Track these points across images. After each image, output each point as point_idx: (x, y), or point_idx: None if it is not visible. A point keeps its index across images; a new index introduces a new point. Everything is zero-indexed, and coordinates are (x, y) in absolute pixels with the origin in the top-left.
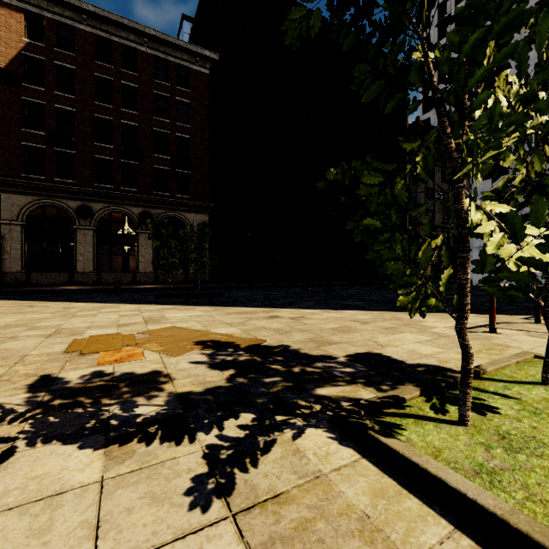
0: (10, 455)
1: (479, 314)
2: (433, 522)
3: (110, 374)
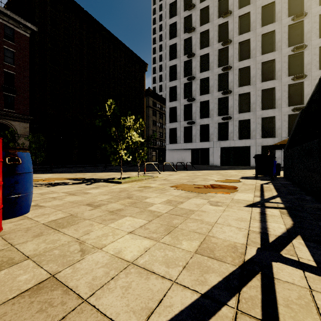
0: (55, 186)
1: (149, 171)
2: (113, 184)
3: (52, 182)
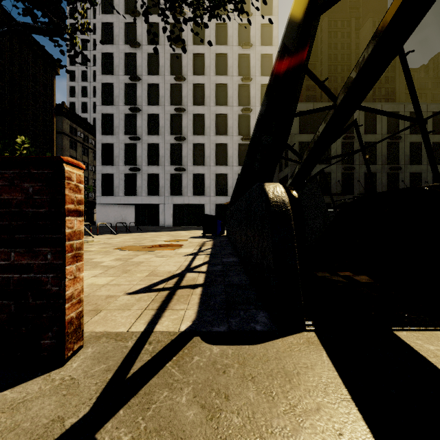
0: None
1: None
2: None
3: None
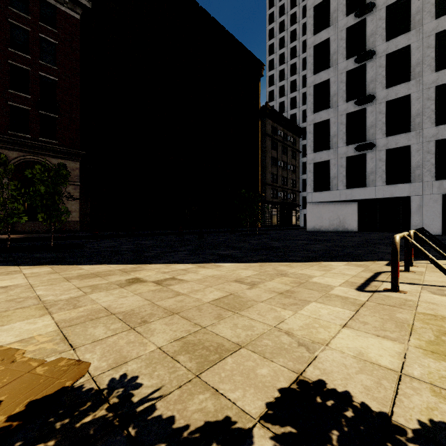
0: None
1: (347, 261)
2: None
3: None
